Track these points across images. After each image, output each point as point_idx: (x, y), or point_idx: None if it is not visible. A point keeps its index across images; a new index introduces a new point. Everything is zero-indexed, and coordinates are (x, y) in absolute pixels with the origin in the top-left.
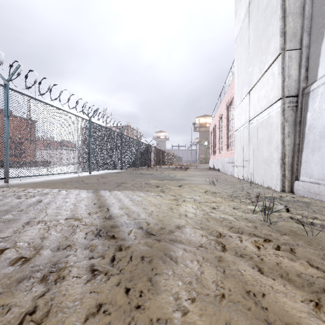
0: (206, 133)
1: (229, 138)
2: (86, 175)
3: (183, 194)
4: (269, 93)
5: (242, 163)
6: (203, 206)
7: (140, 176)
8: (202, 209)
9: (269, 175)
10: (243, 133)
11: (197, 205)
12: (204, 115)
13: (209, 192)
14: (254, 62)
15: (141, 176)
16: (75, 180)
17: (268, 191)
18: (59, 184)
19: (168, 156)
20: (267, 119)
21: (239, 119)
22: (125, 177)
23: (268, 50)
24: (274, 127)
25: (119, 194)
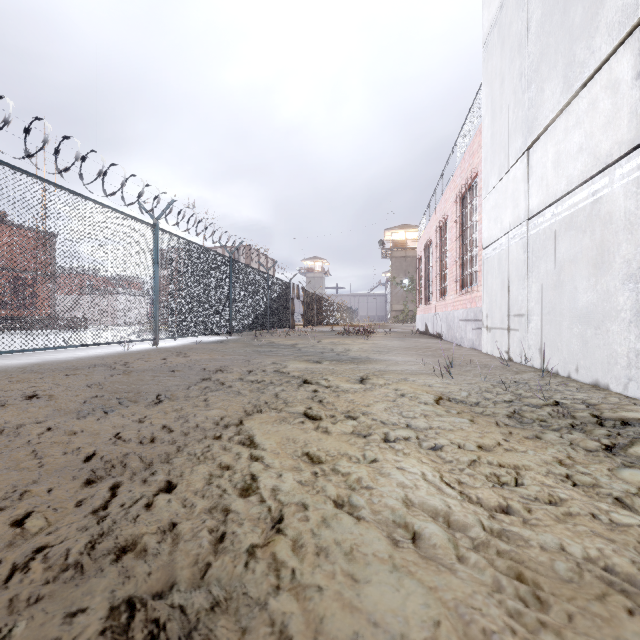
0: (406, 261)
1: (464, 267)
2: (144, 348)
3: (376, 410)
4: (598, 138)
5: (506, 321)
6: (462, 475)
7: (268, 351)
8: (466, 496)
9: (601, 353)
10: (509, 251)
11: (437, 469)
12: (402, 225)
13: (447, 401)
14: (545, 72)
15: (270, 352)
16: (110, 361)
17: (606, 397)
18: (55, 375)
19: (330, 308)
20: (592, 205)
21: (498, 218)
22: (231, 354)
23: (595, 24)
24: (618, 225)
25: (192, 411)
